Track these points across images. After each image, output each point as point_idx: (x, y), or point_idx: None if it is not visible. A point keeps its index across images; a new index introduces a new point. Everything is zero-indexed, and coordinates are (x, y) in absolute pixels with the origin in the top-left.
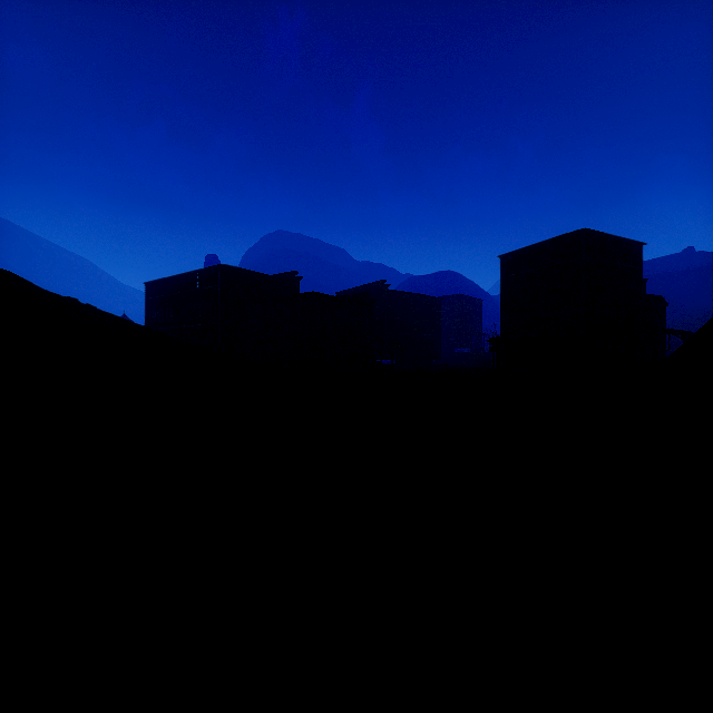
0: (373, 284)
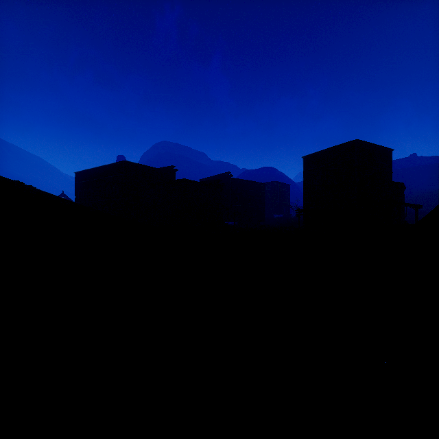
0: (223, 174)
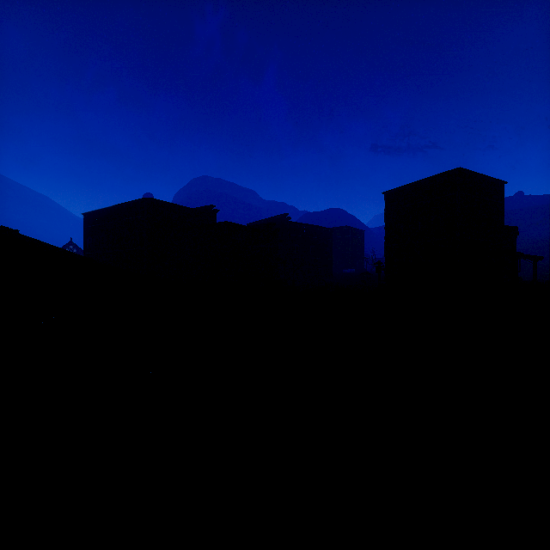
0: (278, 217)
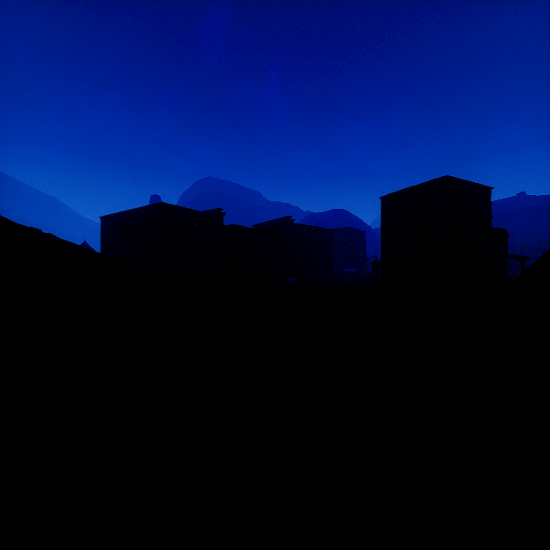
0: (282, 219)
